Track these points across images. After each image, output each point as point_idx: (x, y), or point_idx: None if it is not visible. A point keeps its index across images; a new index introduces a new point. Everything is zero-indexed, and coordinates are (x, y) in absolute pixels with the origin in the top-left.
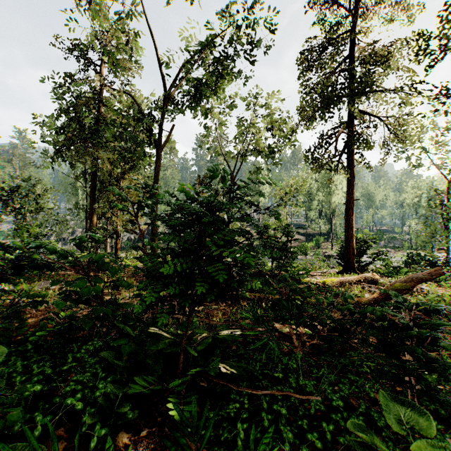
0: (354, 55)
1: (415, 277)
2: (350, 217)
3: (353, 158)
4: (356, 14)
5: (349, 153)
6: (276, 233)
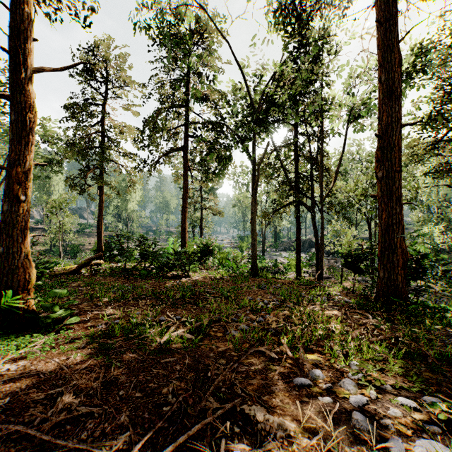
0: (104, 122)
1: (90, 257)
2: (100, 226)
3: (102, 188)
4: (105, 96)
5: (100, 185)
6: (56, 237)
